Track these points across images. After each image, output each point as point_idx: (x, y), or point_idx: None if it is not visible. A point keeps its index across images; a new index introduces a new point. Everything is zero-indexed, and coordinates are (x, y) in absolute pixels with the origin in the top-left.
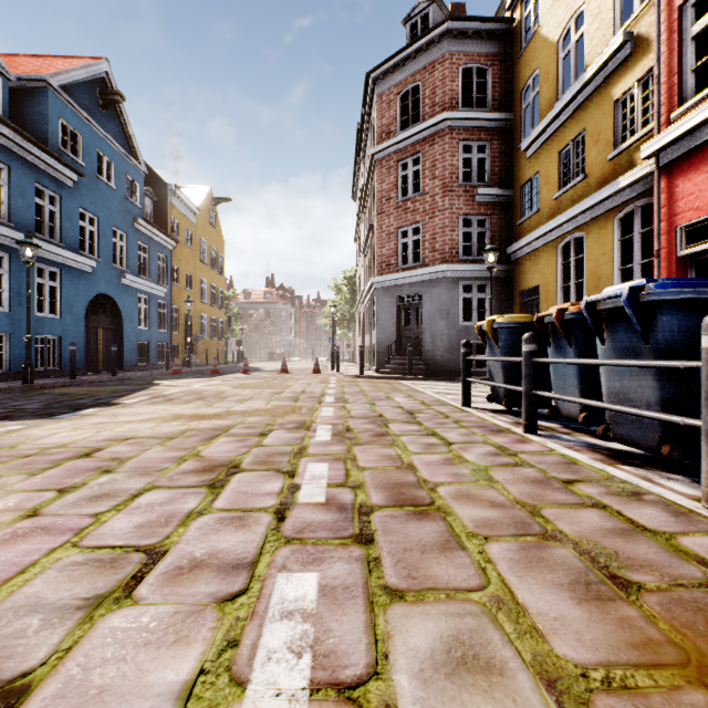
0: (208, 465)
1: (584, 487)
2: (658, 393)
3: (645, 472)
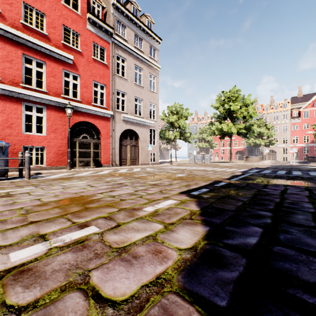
0: (1, 197)
1: (17, 182)
2: (5, 164)
3: (5, 181)
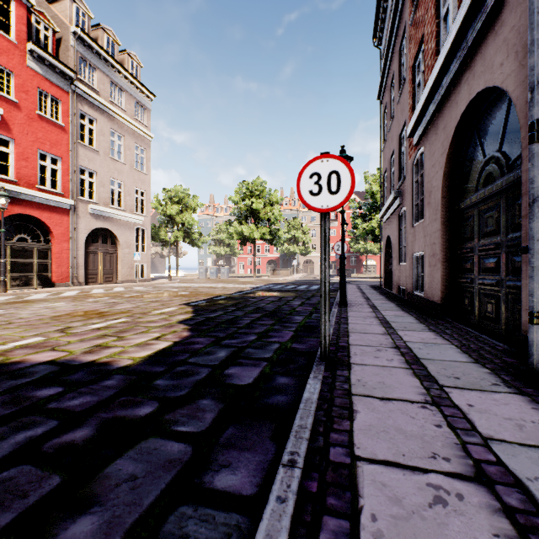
0: None
1: None
2: None
3: None
